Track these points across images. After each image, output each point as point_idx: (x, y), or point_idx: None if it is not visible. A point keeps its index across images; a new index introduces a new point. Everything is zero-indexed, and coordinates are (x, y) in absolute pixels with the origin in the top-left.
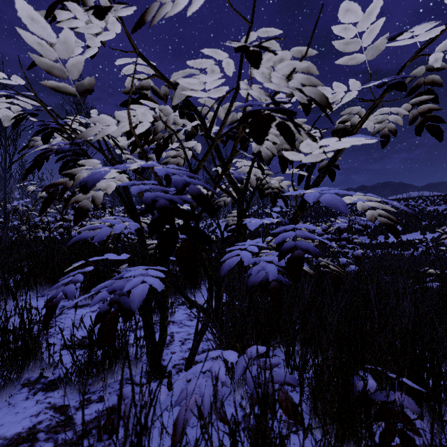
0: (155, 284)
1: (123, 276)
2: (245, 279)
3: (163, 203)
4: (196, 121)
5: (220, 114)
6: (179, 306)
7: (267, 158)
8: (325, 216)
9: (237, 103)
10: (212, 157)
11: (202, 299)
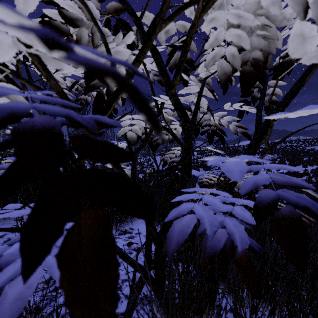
0: (54, 269)
1: (4, 253)
2: (200, 245)
3: (43, 122)
4: (131, 33)
5: (160, 37)
6: (120, 235)
7: (222, 77)
8: (232, 153)
9: (180, 21)
10: (151, 87)
11: (141, 227)
